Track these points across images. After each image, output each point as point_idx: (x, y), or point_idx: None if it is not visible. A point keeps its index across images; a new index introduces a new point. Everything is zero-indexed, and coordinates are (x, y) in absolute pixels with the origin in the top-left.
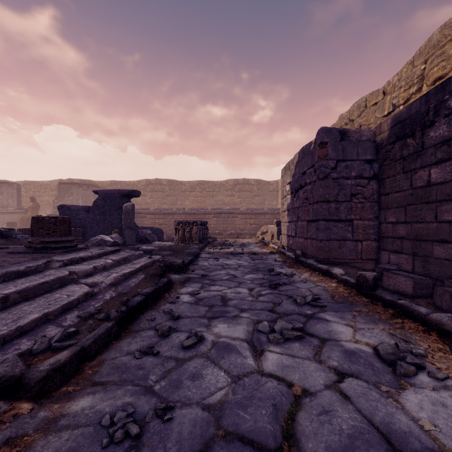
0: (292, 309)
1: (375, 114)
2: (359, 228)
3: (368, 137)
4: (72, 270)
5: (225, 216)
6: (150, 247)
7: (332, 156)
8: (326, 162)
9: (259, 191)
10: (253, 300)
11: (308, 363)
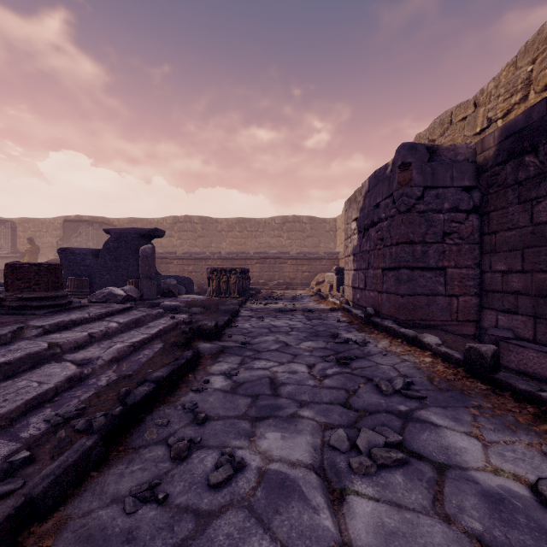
0: (376, 403)
1: (463, 132)
2: (454, 279)
3: (465, 156)
4: (54, 341)
5: (271, 262)
6: (175, 303)
7: (417, 181)
8: (410, 190)
9: (313, 231)
10: (316, 385)
11: (427, 523)
